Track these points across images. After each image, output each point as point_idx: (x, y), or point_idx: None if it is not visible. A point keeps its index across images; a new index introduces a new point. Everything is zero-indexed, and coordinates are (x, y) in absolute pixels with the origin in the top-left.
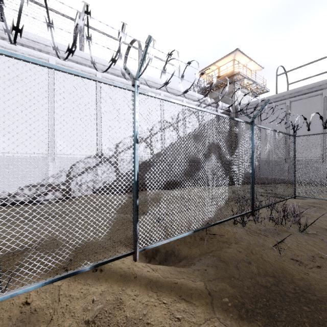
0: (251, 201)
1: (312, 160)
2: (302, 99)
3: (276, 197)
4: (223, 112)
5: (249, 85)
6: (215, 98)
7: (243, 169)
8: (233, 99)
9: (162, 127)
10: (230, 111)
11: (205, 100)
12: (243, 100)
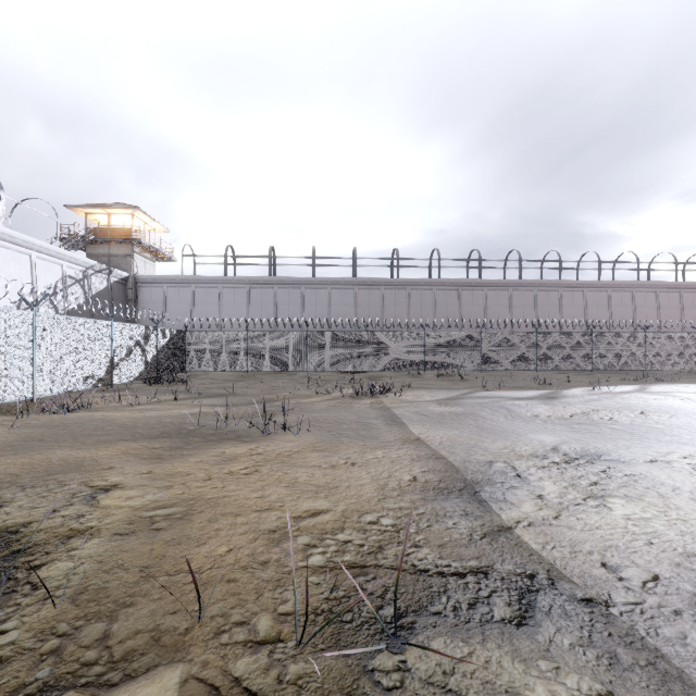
0: (156, 371)
1: (196, 347)
2: (205, 288)
3: (172, 371)
4: (117, 281)
5: (152, 251)
6: (103, 255)
7: (152, 353)
8: (132, 265)
9: (36, 301)
10: (128, 280)
11: (94, 265)
12: (145, 267)
